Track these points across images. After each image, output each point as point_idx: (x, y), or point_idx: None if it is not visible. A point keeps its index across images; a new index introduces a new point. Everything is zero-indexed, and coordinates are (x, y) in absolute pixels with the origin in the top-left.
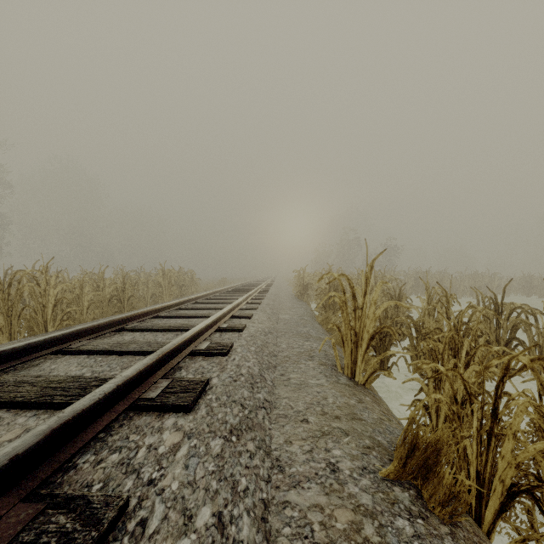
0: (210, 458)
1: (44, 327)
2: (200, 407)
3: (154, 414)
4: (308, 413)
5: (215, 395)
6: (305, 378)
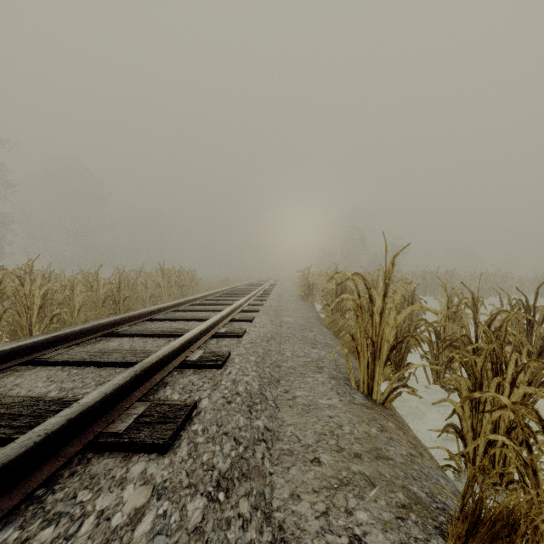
0: (183, 537)
1: (29, 331)
2: (180, 445)
3: (119, 455)
4: (319, 448)
5: (202, 425)
6: (314, 397)
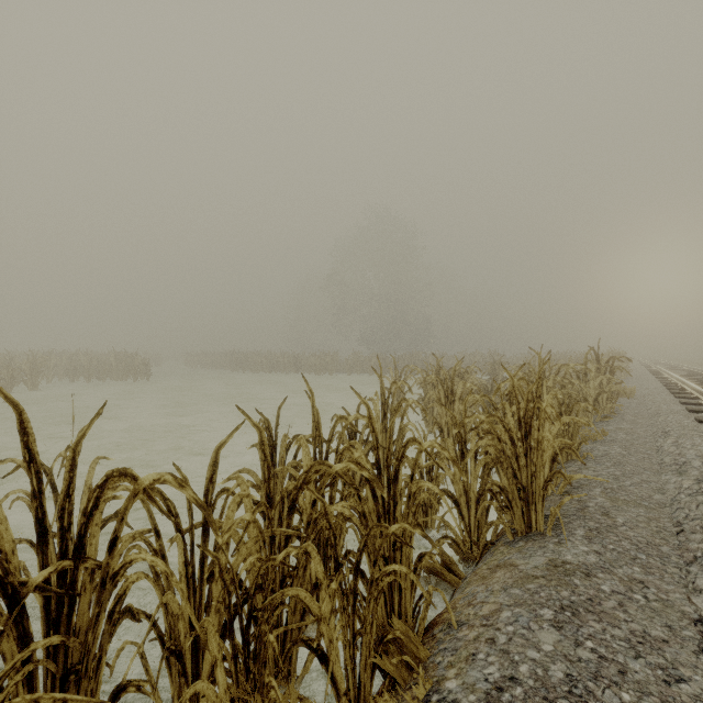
0: None
1: None
2: None
3: None
4: None
5: None
6: None
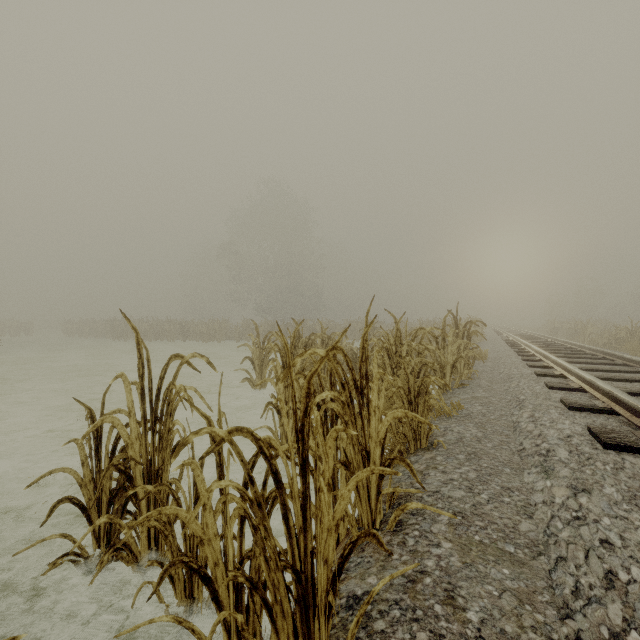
0: None
1: None
2: None
3: None
4: None
5: None
6: None
